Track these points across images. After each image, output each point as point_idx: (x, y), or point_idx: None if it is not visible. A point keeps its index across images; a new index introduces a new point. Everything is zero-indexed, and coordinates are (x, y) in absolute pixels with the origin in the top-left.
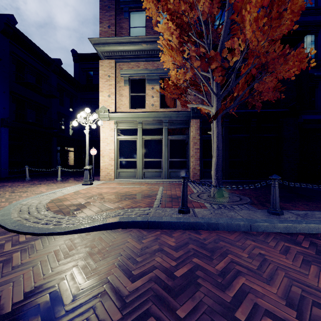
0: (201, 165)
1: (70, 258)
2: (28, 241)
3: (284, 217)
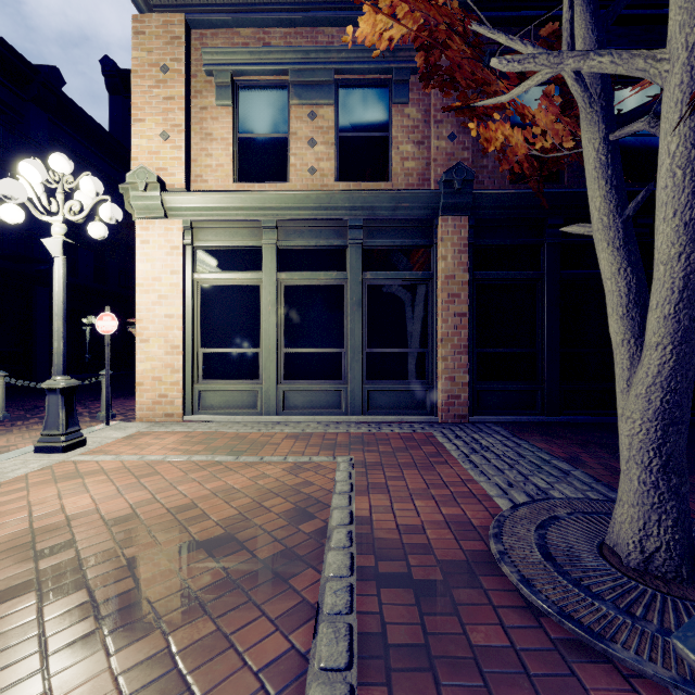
0: (472, 369)
1: None
2: None
3: None
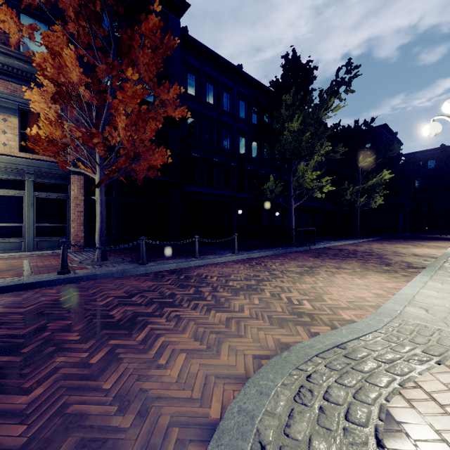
0: (87, 232)
1: None
2: None
3: (148, 265)
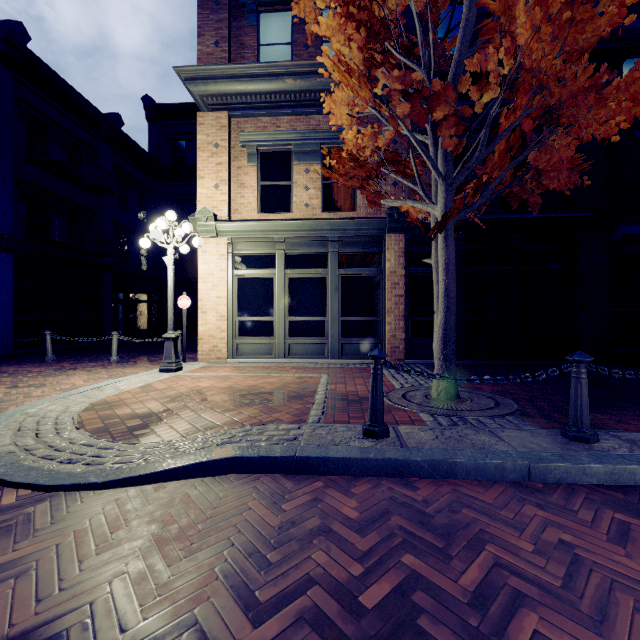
0: (408, 330)
1: (110, 552)
2: (22, 505)
3: (602, 447)
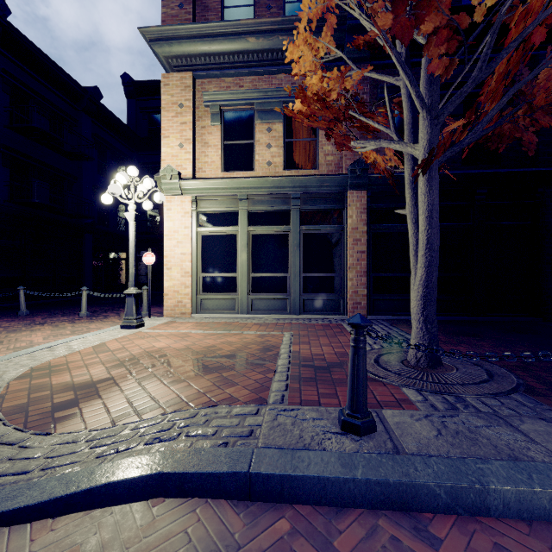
0: (370, 286)
1: None
2: None
3: None
